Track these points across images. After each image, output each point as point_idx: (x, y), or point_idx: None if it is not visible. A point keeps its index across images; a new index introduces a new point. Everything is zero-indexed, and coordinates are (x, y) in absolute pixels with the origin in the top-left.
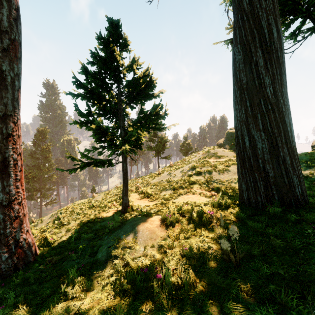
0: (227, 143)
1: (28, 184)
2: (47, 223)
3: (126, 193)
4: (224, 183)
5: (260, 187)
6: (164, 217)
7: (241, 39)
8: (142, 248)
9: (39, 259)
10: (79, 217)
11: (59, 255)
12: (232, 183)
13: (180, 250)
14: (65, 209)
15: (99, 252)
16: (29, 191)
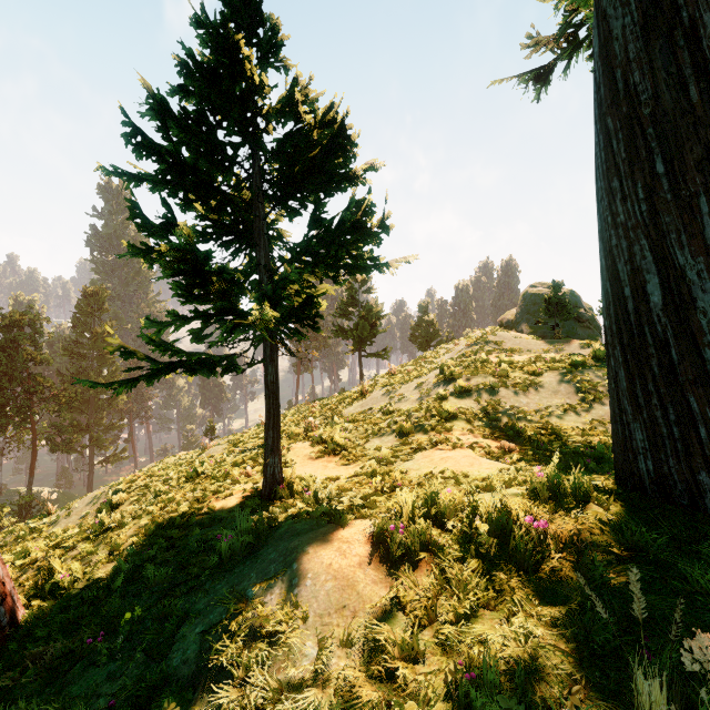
0: (524, 320)
1: (59, 416)
2: (82, 517)
3: (275, 447)
4: (530, 417)
5: (709, 441)
6: (383, 532)
7: None
8: (313, 645)
9: (13, 645)
10: (152, 510)
11: (70, 634)
12: (550, 418)
13: (447, 676)
14: (129, 482)
15: (178, 645)
16: (63, 433)
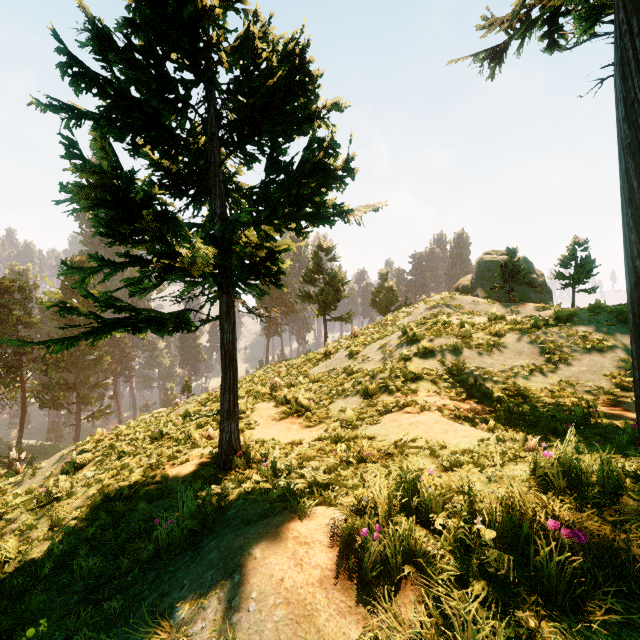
0: (479, 285)
1: (46, 375)
2: (47, 477)
3: (232, 412)
4: (496, 378)
5: None
6: (352, 533)
7: None
8: None
9: None
10: (104, 477)
11: None
12: (517, 379)
13: None
14: (95, 442)
15: None
16: (50, 391)
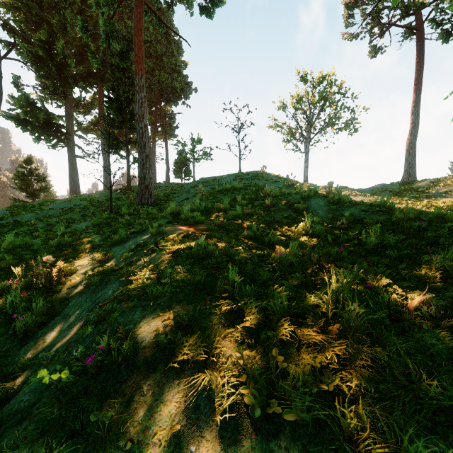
0: None
1: None
2: None
3: None
4: None
5: None
6: None
7: (70, 177)
8: None
9: None
10: None
11: None
12: None
13: None
14: None
15: None
16: None
